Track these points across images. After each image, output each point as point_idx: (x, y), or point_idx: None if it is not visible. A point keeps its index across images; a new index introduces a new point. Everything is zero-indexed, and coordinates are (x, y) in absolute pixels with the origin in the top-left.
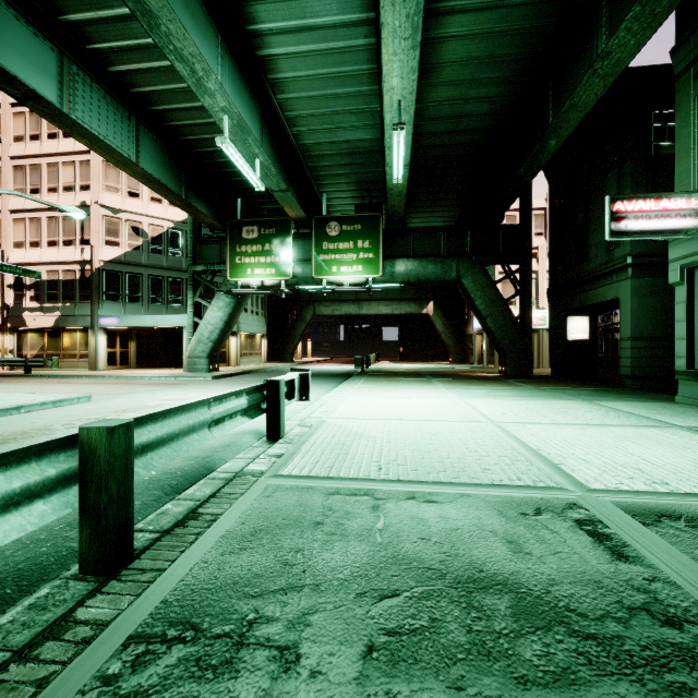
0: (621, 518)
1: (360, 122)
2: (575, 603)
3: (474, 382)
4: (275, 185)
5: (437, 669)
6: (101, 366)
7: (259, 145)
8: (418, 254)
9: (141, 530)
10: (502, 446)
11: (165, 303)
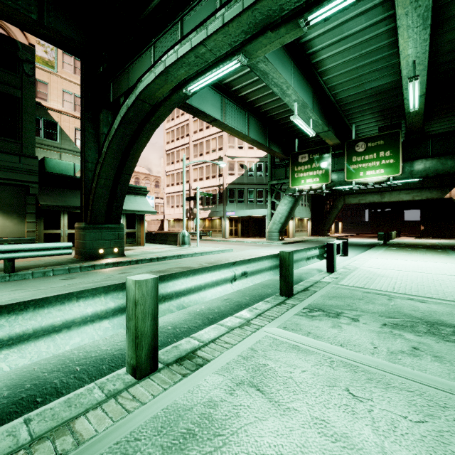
0: None
1: (382, 74)
2: None
3: None
4: (320, 130)
5: (411, 332)
6: (227, 236)
7: (312, 112)
8: (436, 154)
9: None
10: None
11: (255, 203)
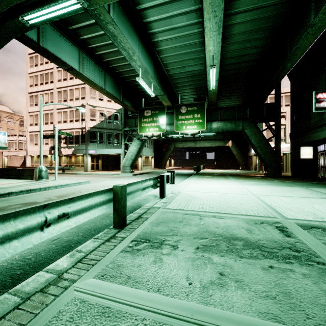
0: (295, 227)
1: (195, 63)
2: (265, 245)
3: (250, 178)
4: (158, 93)
5: (217, 253)
6: (89, 170)
7: (152, 78)
8: (223, 119)
9: None
10: (255, 203)
11: (112, 144)
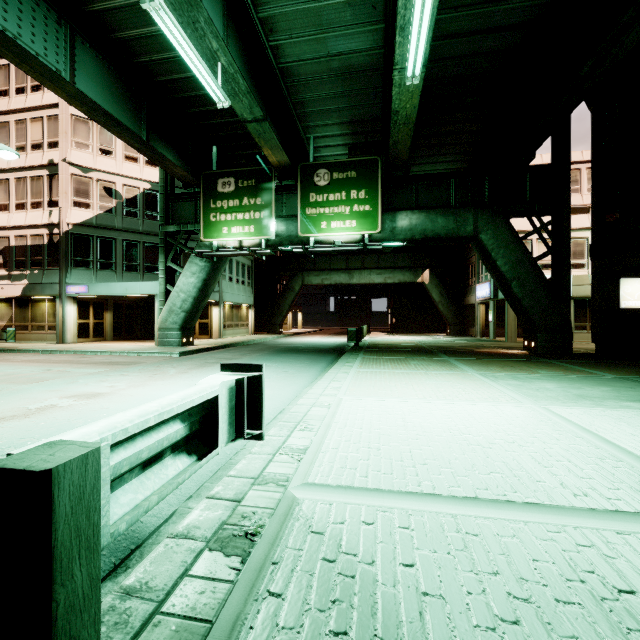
0: None
1: (357, 20)
2: None
3: (512, 364)
4: (247, 112)
5: None
6: (70, 339)
7: (216, 33)
8: (423, 206)
9: None
10: None
11: (141, 270)
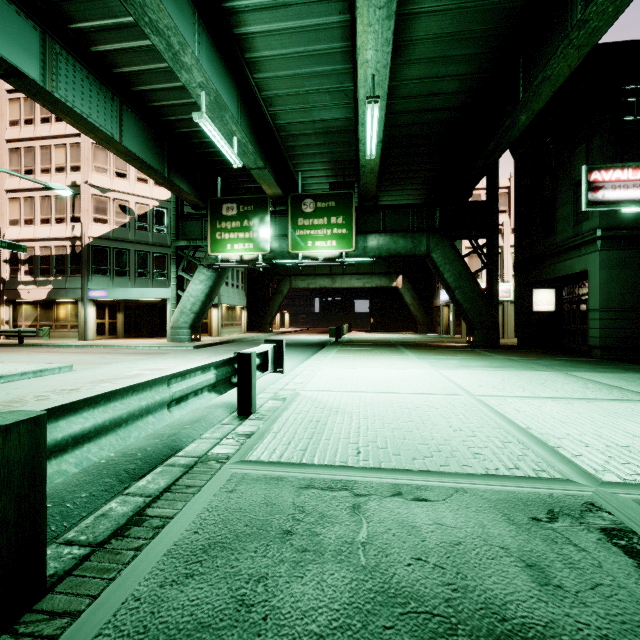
0: None
1: (334, 101)
2: None
3: (445, 352)
4: (252, 163)
5: None
6: (91, 336)
7: (236, 122)
8: (389, 230)
9: (69, 542)
10: (487, 424)
11: (150, 277)
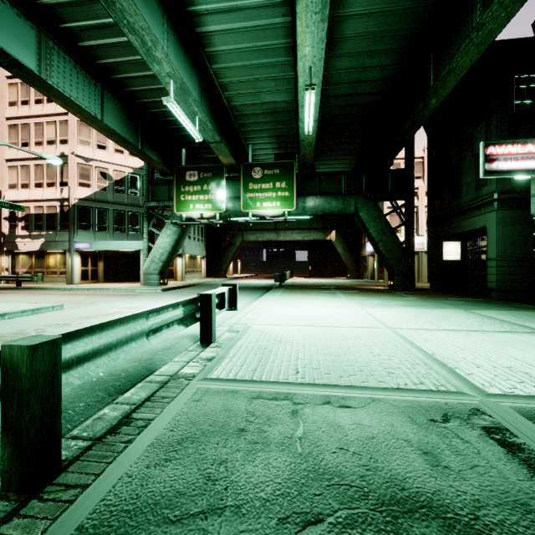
0: (525, 426)
1: (278, 87)
2: (508, 534)
3: (369, 293)
4: (211, 138)
5: None
6: (76, 281)
7: (197, 105)
8: (324, 193)
9: (75, 437)
10: (401, 350)
11: (126, 232)
